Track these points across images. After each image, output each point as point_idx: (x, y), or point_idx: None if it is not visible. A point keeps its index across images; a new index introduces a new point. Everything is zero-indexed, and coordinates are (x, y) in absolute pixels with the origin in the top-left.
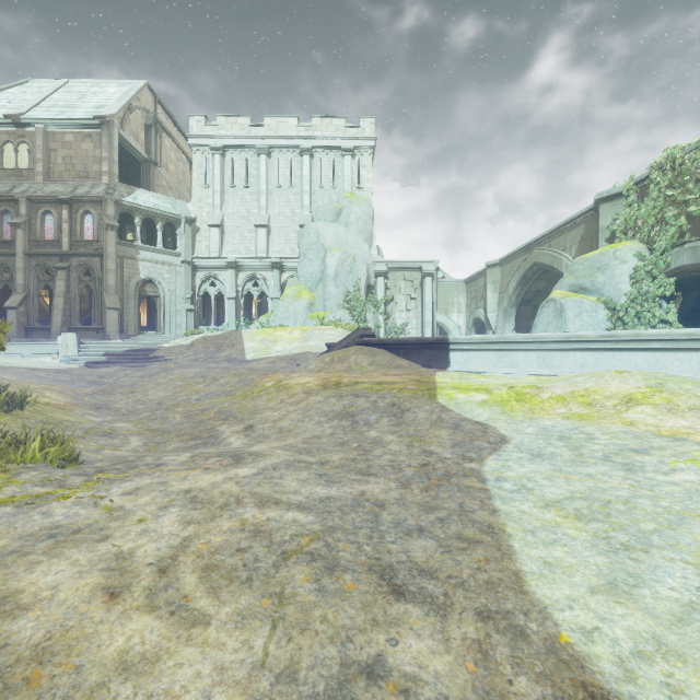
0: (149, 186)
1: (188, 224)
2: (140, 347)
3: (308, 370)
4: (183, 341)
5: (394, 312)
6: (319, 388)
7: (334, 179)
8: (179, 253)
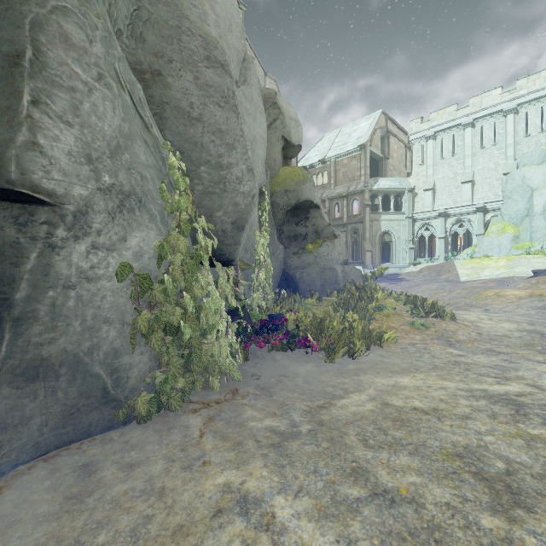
0: (383, 173)
1: (409, 193)
2: (391, 273)
3: (517, 288)
4: (413, 269)
5: None
6: (527, 296)
7: (542, 121)
8: (404, 212)
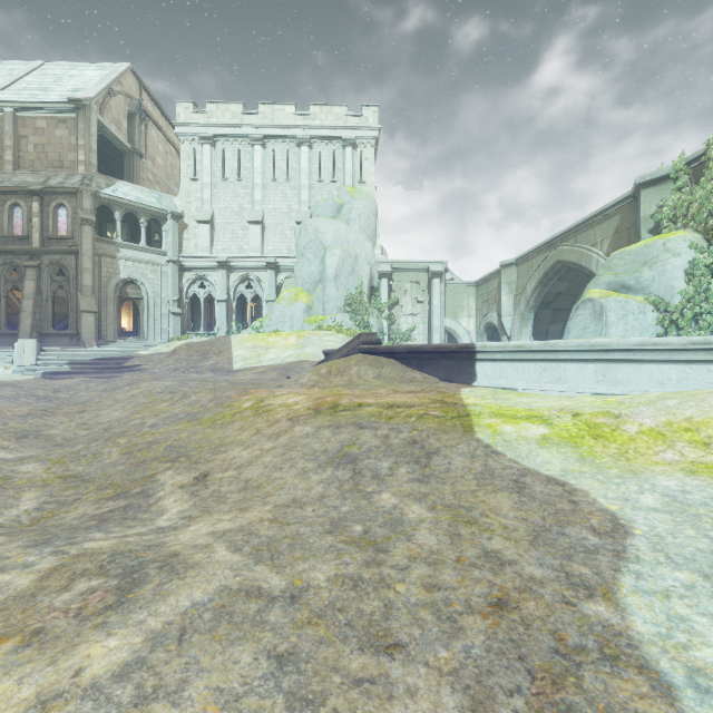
0: (132, 179)
1: (175, 220)
2: (113, 355)
3: (300, 384)
4: (163, 348)
5: (399, 316)
6: (310, 413)
7: (334, 174)
8: (165, 251)
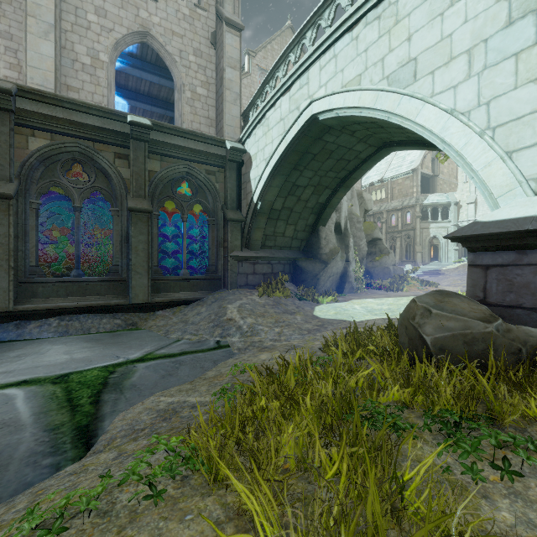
0: (433, 188)
1: (455, 205)
2: (434, 269)
3: None
4: (452, 266)
5: None
6: None
7: None
8: (450, 221)
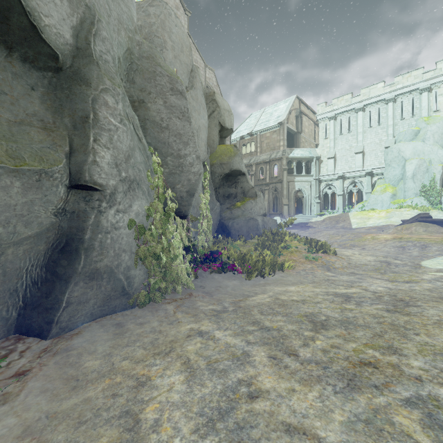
0: (297, 144)
1: (317, 160)
2: (302, 221)
3: (388, 233)
4: (318, 219)
5: None
6: (391, 239)
7: (413, 108)
8: (312, 175)
